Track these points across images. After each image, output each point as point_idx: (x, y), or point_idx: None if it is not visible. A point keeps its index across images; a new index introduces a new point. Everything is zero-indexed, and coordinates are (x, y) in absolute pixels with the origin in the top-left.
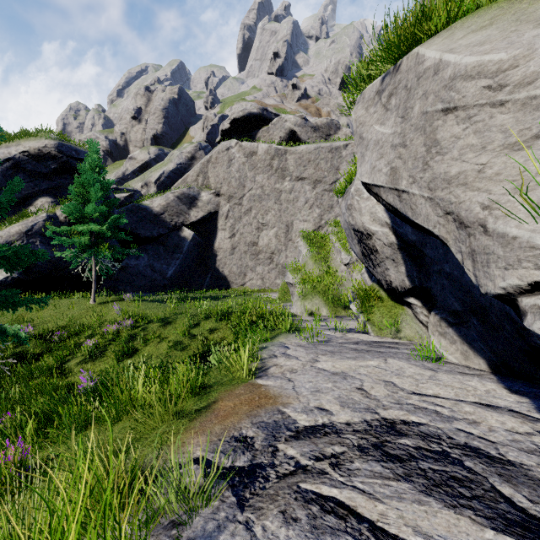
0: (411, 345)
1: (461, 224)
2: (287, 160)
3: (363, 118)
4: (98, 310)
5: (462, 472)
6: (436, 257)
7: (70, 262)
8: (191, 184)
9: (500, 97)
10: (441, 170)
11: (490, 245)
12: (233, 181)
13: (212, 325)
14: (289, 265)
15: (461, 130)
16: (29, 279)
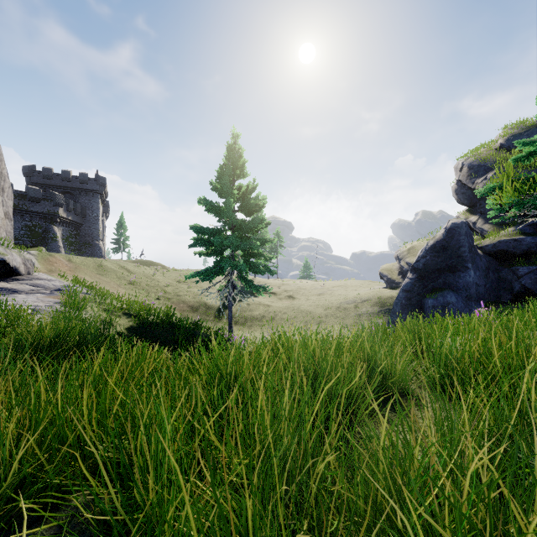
0: None
1: None
2: None
3: None
4: None
5: None
6: None
7: None
8: None
9: None
10: None
11: None
12: None
13: None
14: None
15: None
16: None
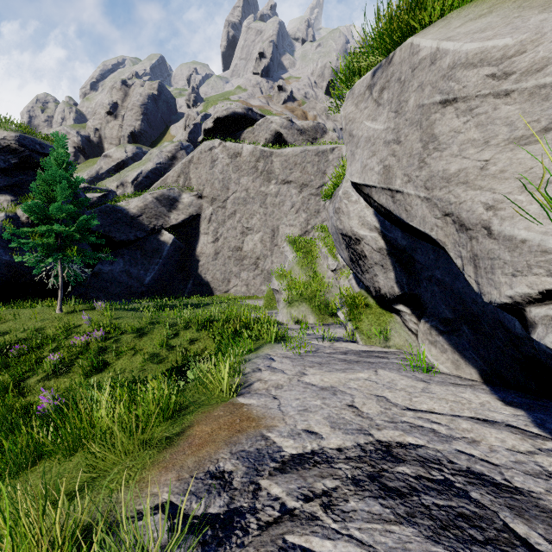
0: (401, 354)
1: (462, 227)
2: (273, 163)
3: (353, 114)
4: (65, 321)
5: (470, 506)
6: (427, 263)
7: (33, 268)
8: (171, 185)
9: (505, 86)
10: (439, 168)
11: (495, 250)
12: (216, 183)
13: (192, 335)
14: (275, 271)
15: (461, 123)
16: None
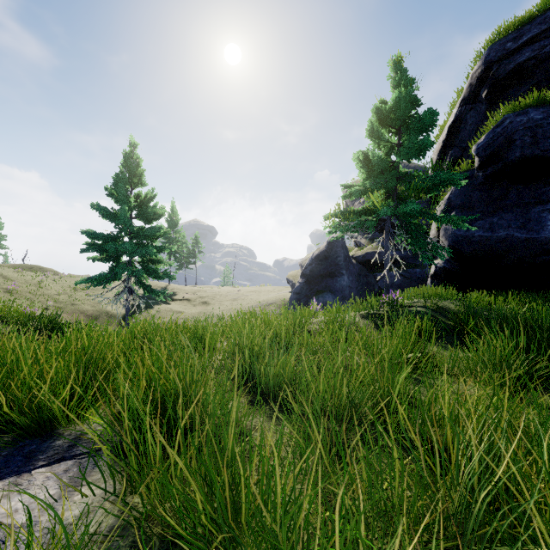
0: None
1: None
2: None
3: None
4: None
5: None
6: None
7: (510, 241)
8: None
9: None
10: None
11: None
12: None
13: None
14: None
15: None
16: (460, 270)
